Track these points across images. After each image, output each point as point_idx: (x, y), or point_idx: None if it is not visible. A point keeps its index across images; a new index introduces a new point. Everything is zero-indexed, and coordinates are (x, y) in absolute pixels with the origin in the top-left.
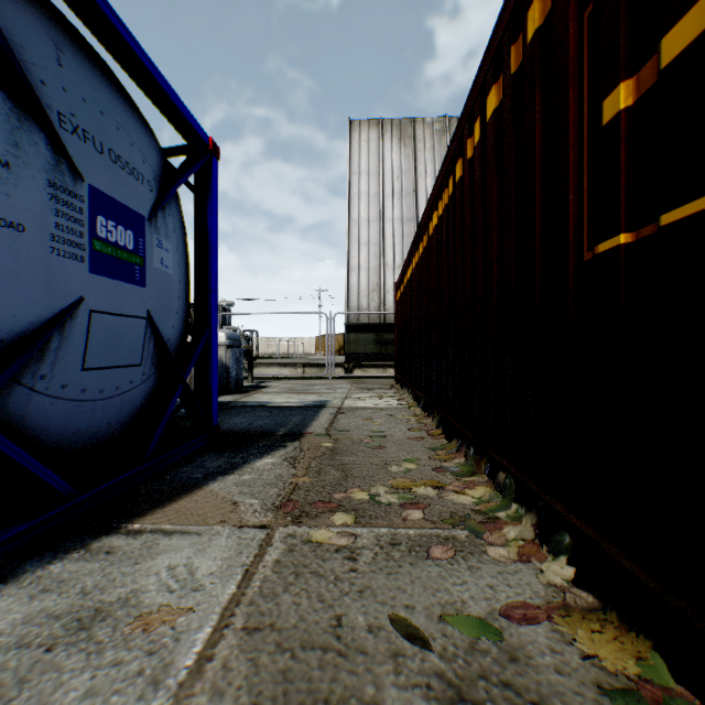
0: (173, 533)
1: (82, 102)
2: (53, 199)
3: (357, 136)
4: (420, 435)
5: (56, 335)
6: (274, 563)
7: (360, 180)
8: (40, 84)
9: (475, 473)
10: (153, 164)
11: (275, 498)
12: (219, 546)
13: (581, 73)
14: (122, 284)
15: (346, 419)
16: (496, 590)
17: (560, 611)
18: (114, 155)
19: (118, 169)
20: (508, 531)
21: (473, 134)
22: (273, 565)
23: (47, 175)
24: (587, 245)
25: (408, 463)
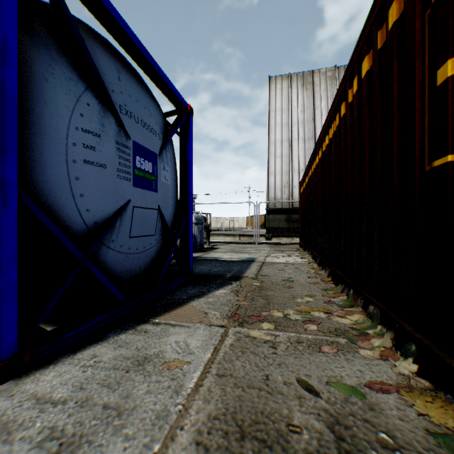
0: (175, 326)
1: (128, 97)
2: (117, 150)
3: (274, 86)
4: (316, 281)
5: (118, 219)
6: (230, 345)
7: (276, 115)
8: (111, 92)
9: (353, 305)
10: (160, 124)
11: (228, 312)
12: (200, 334)
13: (423, 51)
14: (147, 191)
15: (267, 269)
16: (363, 373)
17: (405, 389)
18: (143, 123)
19: (145, 130)
20: (373, 341)
21: (352, 86)
22: (229, 346)
23: (115, 138)
24: (427, 161)
25: (308, 297)
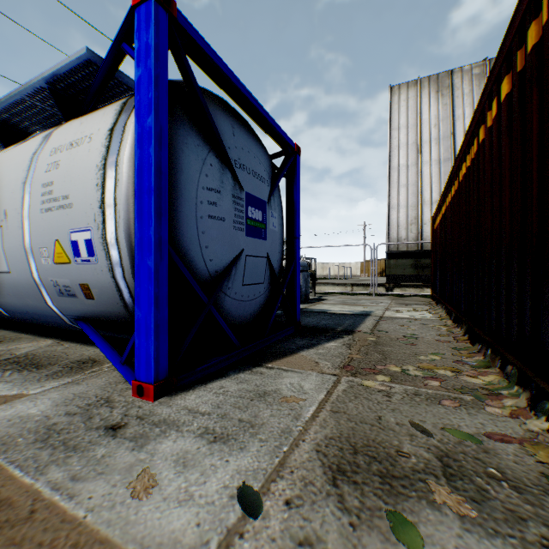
0: (288, 371)
1: (241, 150)
2: (233, 203)
3: (396, 98)
4: (447, 339)
5: (234, 268)
6: (343, 390)
7: (399, 133)
8: (228, 149)
9: (489, 366)
10: (268, 170)
11: (340, 363)
12: (312, 379)
13: None
14: (257, 240)
15: (386, 324)
16: (484, 426)
17: (529, 442)
18: (253, 173)
19: (255, 179)
20: (505, 401)
21: (491, 108)
22: (342, 391)
23: (231, 192)
24: None
25: (433, 355)
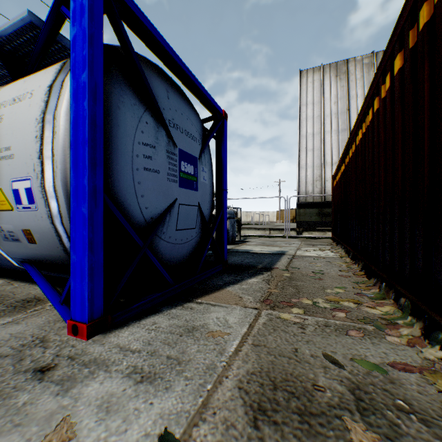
0: (215, 305)
1: (175, 112)
2: (167, 158)
3: (305, 80)
4: (347, 274)
5: (168, 215)
6: (263, 323)
7: (307, 108)
8: (162, 110)
9: (384, 298)
10: (199, 131)
11: (260, 297)
12: (236, 313)
13: None
14: (189, 191)
15: (298, 262)
16: (387, 355)
17: (428, 371)
18: (186, 132)
19: (187, 138)
20: (402, 330)
21: (384, 82)
22: (262, 324)
23: (166, 148)
24: None
25: (337, 289)
